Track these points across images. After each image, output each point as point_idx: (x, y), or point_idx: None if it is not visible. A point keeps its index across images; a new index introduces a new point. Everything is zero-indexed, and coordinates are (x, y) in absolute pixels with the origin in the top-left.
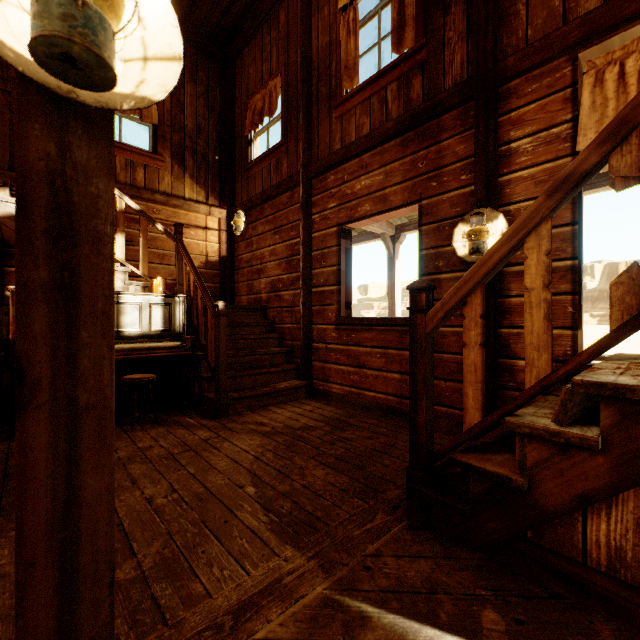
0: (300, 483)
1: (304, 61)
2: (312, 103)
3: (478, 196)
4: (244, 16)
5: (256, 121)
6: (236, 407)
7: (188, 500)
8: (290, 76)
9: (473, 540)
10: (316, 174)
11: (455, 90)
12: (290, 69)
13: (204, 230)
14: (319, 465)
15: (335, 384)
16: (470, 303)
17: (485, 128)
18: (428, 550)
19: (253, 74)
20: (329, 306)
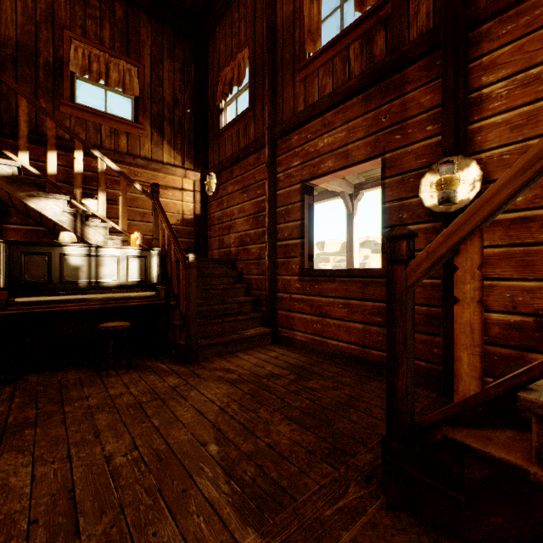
0: (265, 441)
1: (269, 31)
2: (277, 69)
3: (446, 145)
4: None
5: (226, 91)
6: (206, 353)
7: (147, 460)
8: (257, 47)
9: (469, 534)
10: (281, 135)
11: (421, 40)
12: (257, 40)
13: (180, 191)
14: (284, 419)
15: (299, 332)
16: (464, 251)
17: (454, 75)
18: (414, 542)
19: (223, 49)
20: (293, 258)
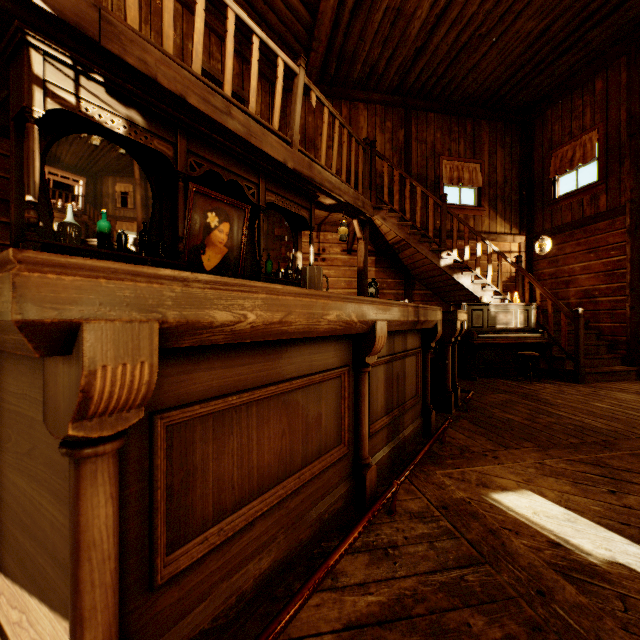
0: None
1: (632, 120)
2: (639, 151)
3: None
4: (553, 90)
5: (566, 168)
6: (587, 378)
7: (636, 408)
8: (609, 130)
9: None
10: None
11: None
12: (609, 125)
13: (508, 254)
14: None
15: None
16: None
17: None
18: None
19: (558, 130)
20: None
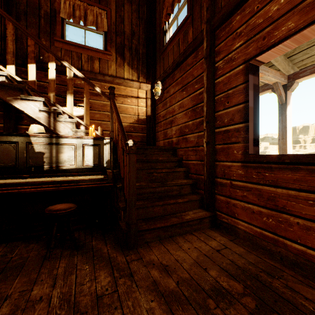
0: None
1: None
2: None
3: None
4: None
5: (168, 11)
6: (145, 237)
7: None
8: None
9: None
10: (220, 22)
11: None
12: None
13: (136, 99)
14: None
15: (241, 221)
16: None
17: None
18: None
19: None
20: (234, 144)
